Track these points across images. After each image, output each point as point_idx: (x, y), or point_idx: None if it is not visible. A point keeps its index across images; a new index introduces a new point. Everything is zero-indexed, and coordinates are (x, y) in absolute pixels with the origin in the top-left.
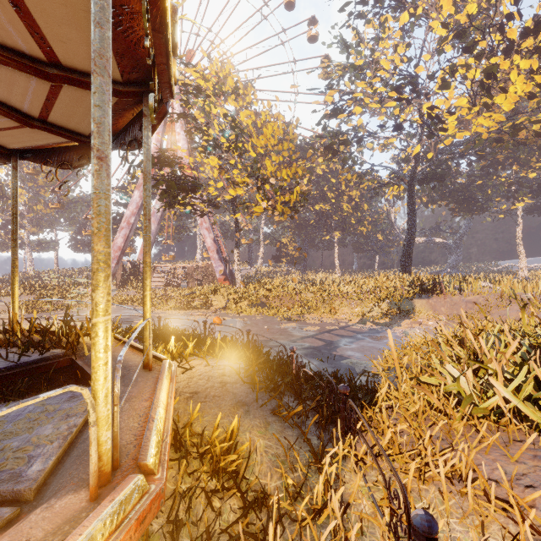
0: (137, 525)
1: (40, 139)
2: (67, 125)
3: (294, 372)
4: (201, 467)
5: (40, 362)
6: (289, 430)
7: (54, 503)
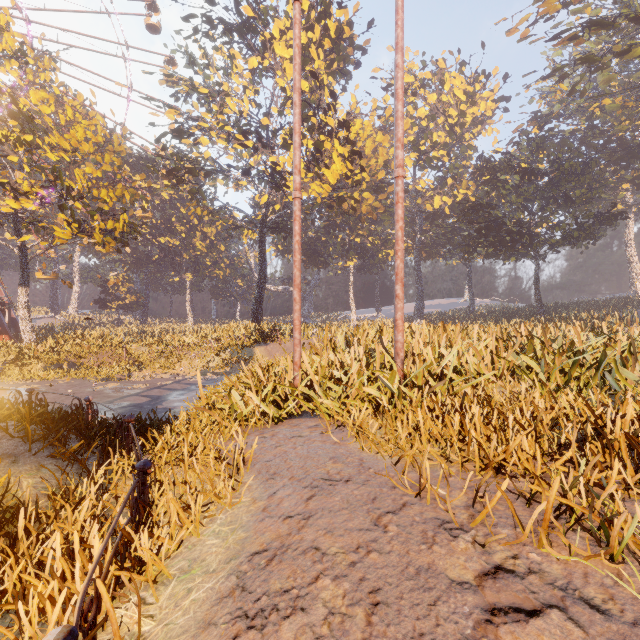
0: None
1: None
2: None
3: (90, 423)
4: None
5: None
6: (68, 467)
7: None
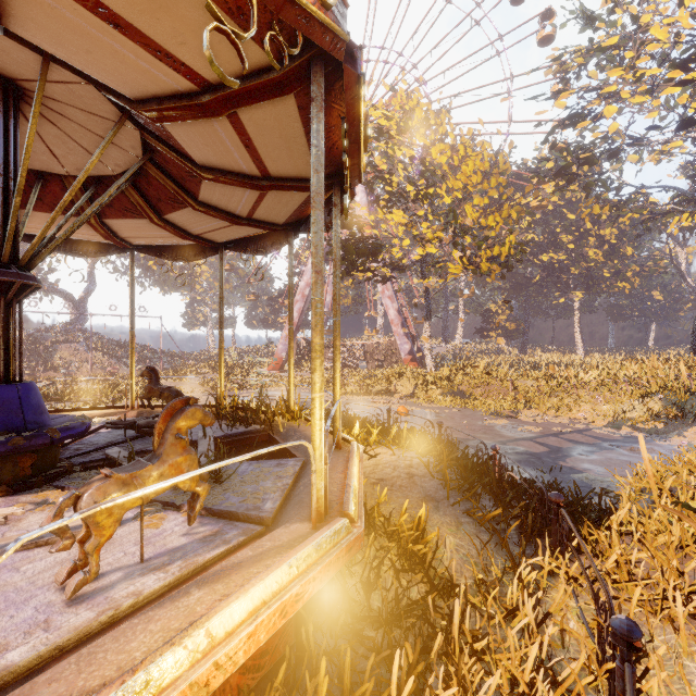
0: (346, 550)
1: (243, 233)
2: (266, 219)
3: (497, 476)
4: (389, 545)
5: (246, 434)
6: (485, 535)
7: (289, 526)
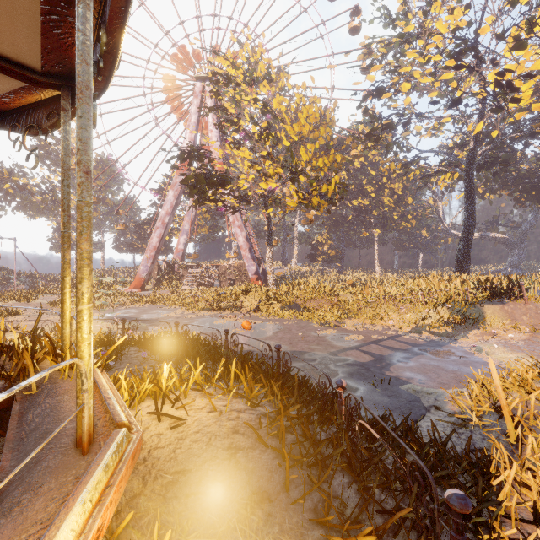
0: None
1: None
2: (1, 48)
3: (343, 417)
4: None
5: None
6: None
7: None
